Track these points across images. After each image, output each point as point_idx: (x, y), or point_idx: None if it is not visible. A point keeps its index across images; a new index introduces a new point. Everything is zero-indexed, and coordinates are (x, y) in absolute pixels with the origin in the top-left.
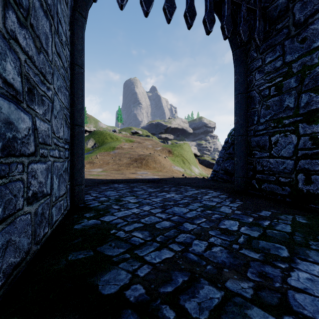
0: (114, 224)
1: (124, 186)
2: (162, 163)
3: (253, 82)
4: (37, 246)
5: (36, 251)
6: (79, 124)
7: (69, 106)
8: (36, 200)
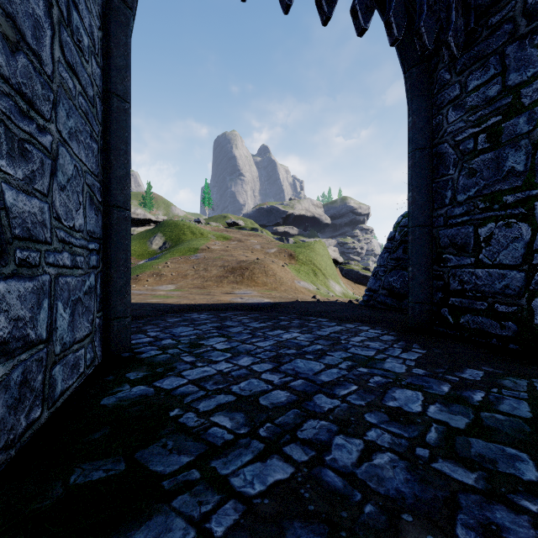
0: (179, 395)
1: (209, 316)
2: (278, 276)
3: (444, 128)
4: (8, 453)
5: (3, 464)
6: (119, 204)
7: (100, 170)
8: (5, 356)
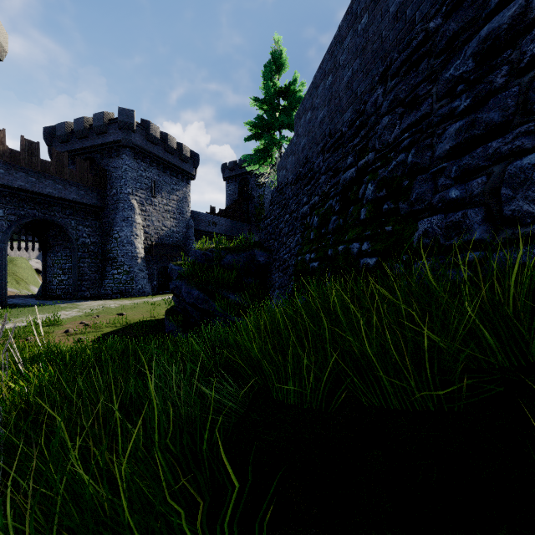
0: None
1: None
2: None
3: (49, 260)
4: None
5: None
6: None
7: None
8: None
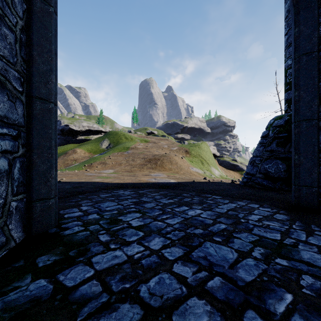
0: (76, 301)
1: (130, 193)
2: (178, 164)
3: None
4: None
5: None
6: (42, 97)
7: (19, 61)
8: None
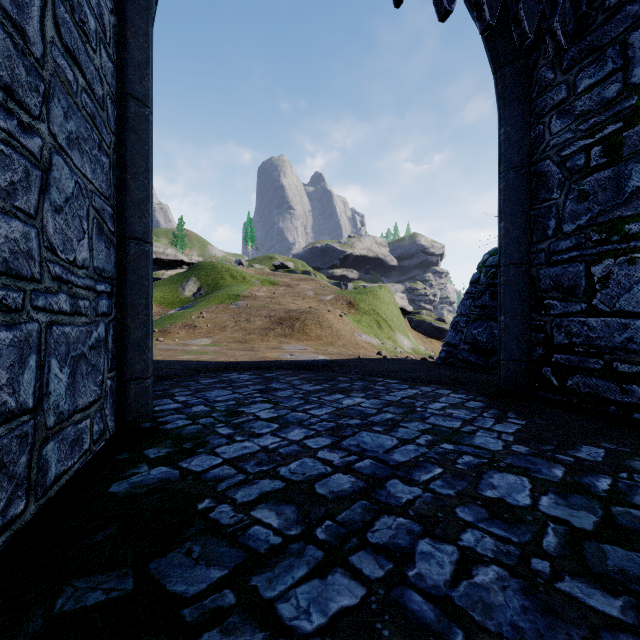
0: (211, 480)
1: (251, 377)
2: (334, 328)
3: (546, 141)
4: None
5: None
6: (137, 236)
7: (112, 192)
8: None
